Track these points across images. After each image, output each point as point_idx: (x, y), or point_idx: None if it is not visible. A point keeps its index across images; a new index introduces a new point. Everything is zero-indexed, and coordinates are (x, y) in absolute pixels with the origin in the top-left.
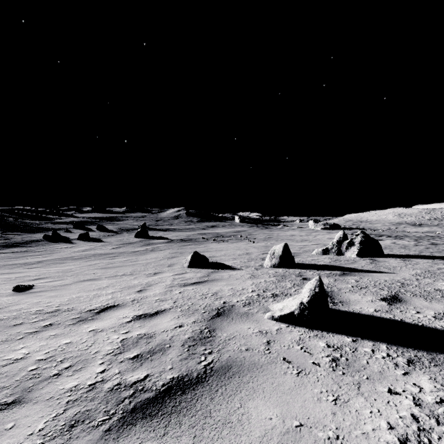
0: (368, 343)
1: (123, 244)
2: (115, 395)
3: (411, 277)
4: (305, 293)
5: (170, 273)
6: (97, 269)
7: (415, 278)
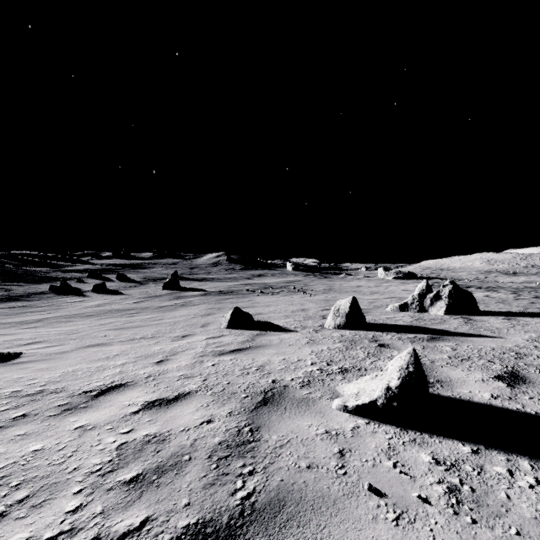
0: (498, 457)
1: (147, 297)
2: None
3: (526, 343)
4: (393, 372)
5: (203, 336)
6: (110, 330)
7: (533, 345)
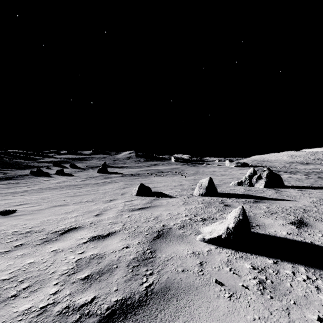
0: (287, 265)
1: (88, 178)
2: (62, 319)
3: (309, 204)
4: (231, 219)
5: (122, 200)
6: (67, 197)
7: (314, 205)
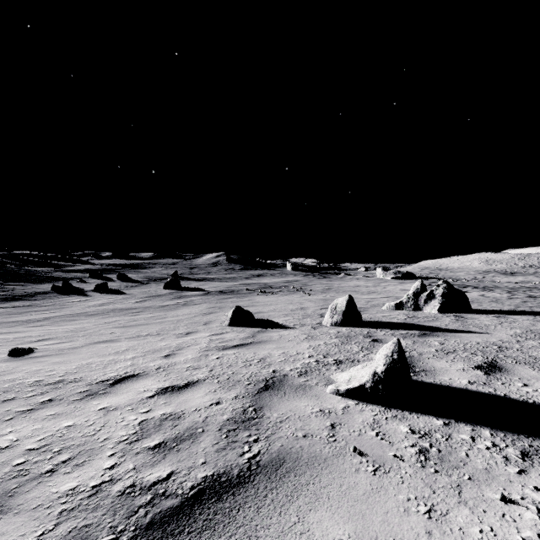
0: (464, 428)
1: (149, 297)
2: (126, 502)
3: (509, 338)
4: (379, 360)
5: (206, 333)
6: (116, 328)
7: (516, 340)
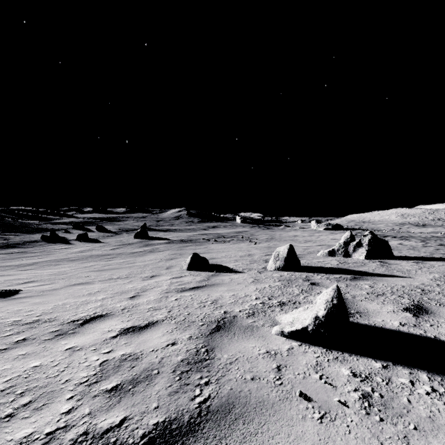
0: (402, 371)
1: (121, 245)
2: None
3: (430, 282)
4: (320, 304)
5: (167, 276)
6: (91, 272)
7: (436, 283)
